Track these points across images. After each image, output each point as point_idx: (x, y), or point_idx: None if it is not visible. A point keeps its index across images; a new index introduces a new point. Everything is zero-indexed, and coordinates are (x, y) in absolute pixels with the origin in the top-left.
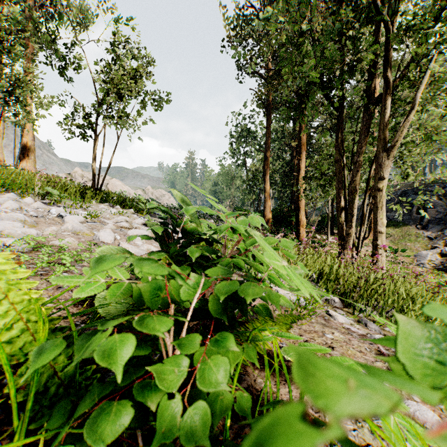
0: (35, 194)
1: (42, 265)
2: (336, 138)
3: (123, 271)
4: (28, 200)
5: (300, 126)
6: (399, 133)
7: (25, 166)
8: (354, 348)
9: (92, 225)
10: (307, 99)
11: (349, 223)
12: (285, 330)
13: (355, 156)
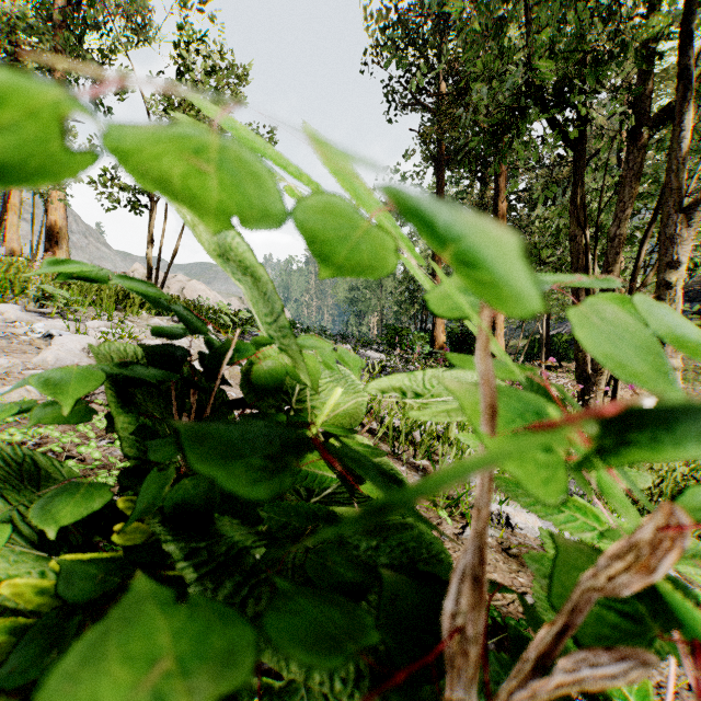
0: (30, 298)
1: None
2: (573, 197)
3: None
4: (4, 308)
5: (496, 186)
6: None
7: None
8: None
9: None
10: (525, 119)
11: None
12: None
13: (612, 225)
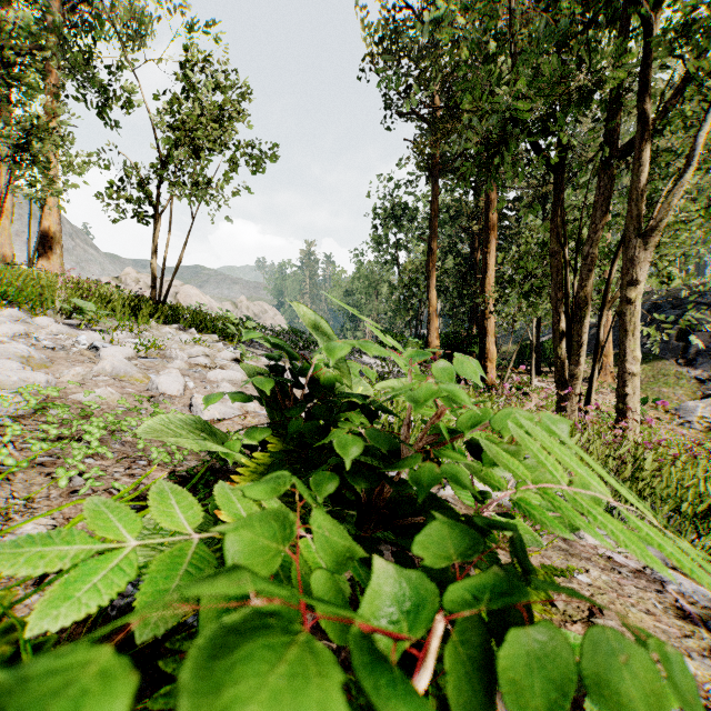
0: (55, 310)
1: (42, 448)
2: (553, 216)
3: (188, 499)
4: (42, 321)
5: (487, 198)
6: (664, 205)
7: (46, 265)
8: (634, 604)
9: (148, 362)
10: (506, 150)
11: (575, 358)
12: (538, 605)
13: (586, 245)
